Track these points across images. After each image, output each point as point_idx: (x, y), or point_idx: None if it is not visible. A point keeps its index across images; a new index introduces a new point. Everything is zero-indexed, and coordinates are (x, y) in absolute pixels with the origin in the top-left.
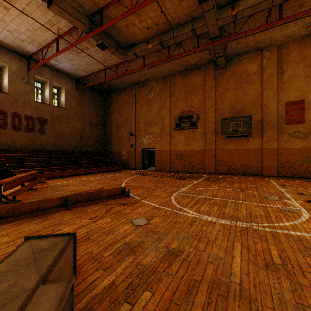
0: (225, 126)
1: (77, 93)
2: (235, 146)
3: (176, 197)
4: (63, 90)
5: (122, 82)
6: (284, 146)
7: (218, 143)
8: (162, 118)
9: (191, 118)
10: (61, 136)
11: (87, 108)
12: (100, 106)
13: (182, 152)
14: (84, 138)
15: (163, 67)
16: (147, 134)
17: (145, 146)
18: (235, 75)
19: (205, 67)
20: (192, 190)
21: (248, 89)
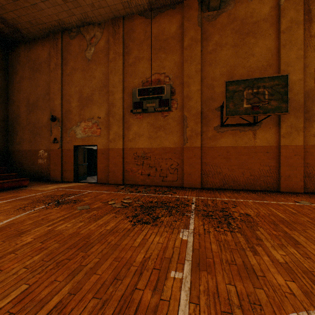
0: (234, 98)
1: None
2: (234, 143)
3: None
4: None
5: (32, 18)
6: (313, 143)
7: (207, 137)
8: (109, 91)
9: (161, 92)
10: None
11: None
12: None
13: (145, 151)
14: None
15: None
16: (83, 120)
17: (80, 142)
18: (234, 20)
19: (184, 4)
20: None
21: (256, 45)
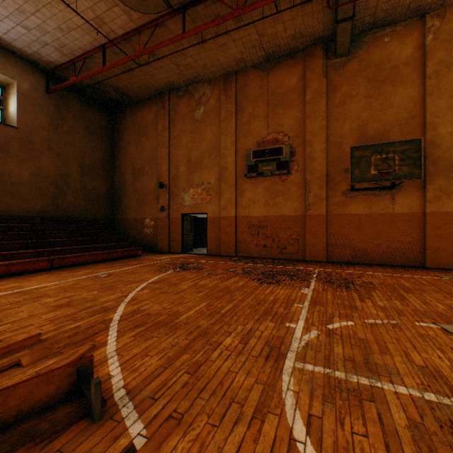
0: (360, 164)
1: (49, 99)
2: (367, 209)
3: (306, 405)
4: (14, 89)
5: (142, 84)
6: None
7: (333, 203)
8: (220, 154)
9: (279, 154)
10: (8, 186)
11: (72, 133)
12: (101, 133)
13: (260, 220)
14: (65, 193)
15: (223, 49)
16: (192, 186)
17: (188, 210)
18: (367, 67)
19: (306, 53)
20: (327, 335)
21: (394, 94)
